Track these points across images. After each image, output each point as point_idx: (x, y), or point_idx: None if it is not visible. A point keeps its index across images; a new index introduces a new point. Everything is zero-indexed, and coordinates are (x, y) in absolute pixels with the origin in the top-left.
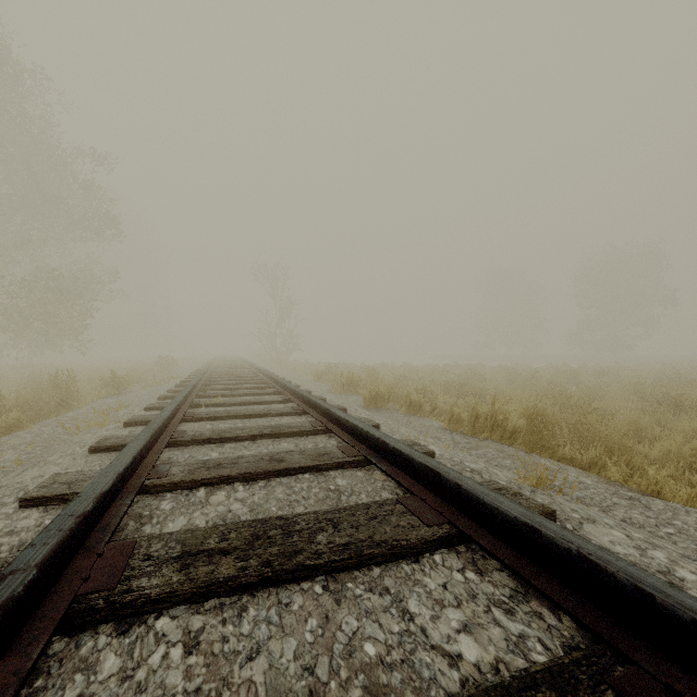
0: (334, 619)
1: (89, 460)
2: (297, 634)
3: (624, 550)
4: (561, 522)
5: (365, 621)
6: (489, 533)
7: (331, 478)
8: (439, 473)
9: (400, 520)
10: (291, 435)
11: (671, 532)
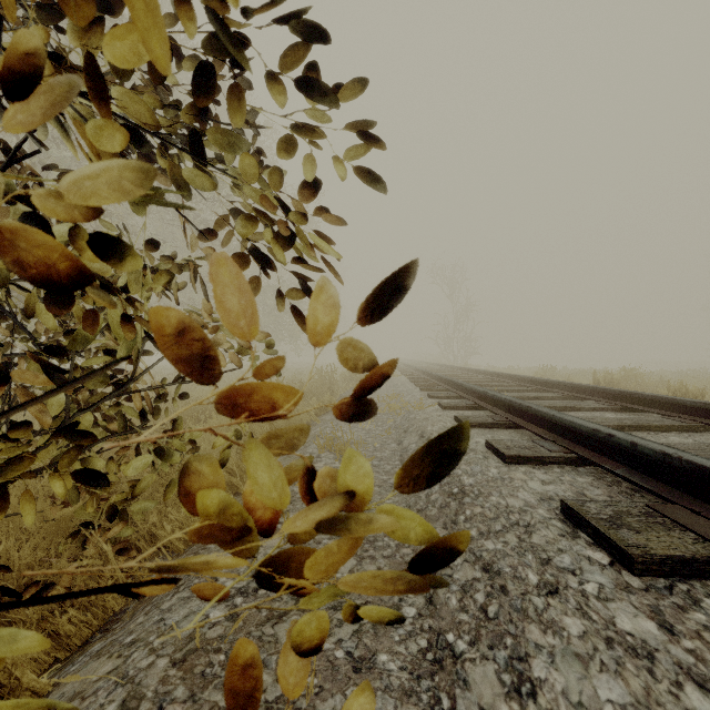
0: None
1: (477, 433)
2: None
3: None
4: None
5: None
6: None
7: None
8: None
9: None
10: (663, 429)
11: None
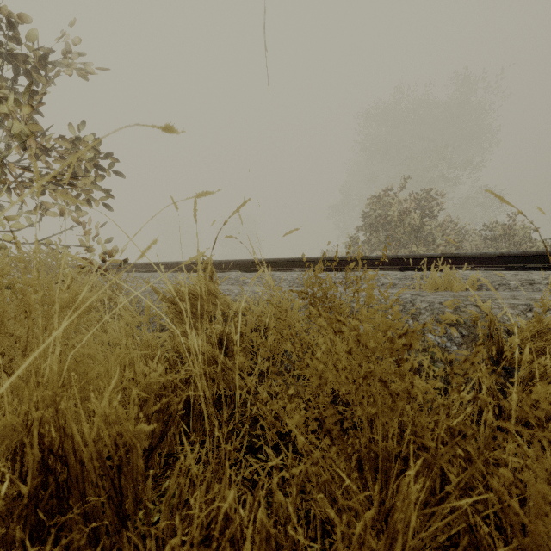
0: None
1: None
2: None
3: None
4: None
5: None
6: None
7: None
8: None
9: None
10: None
11: None
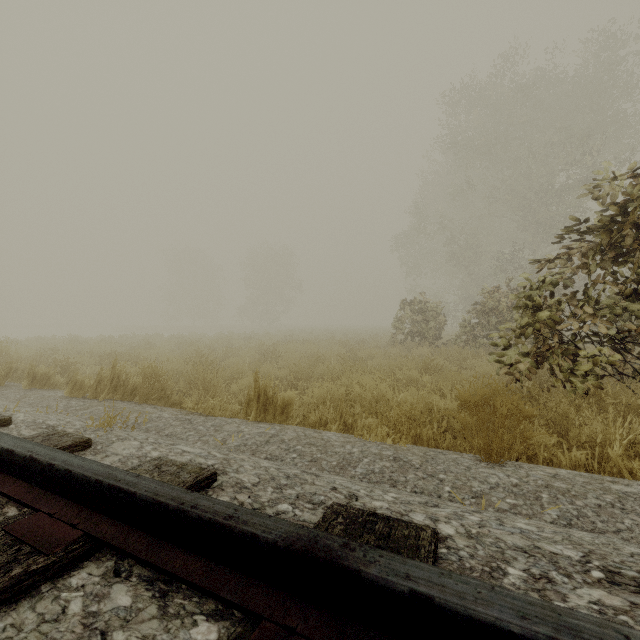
0: None
1: None
2: None
3: (127, 451)
4: (95, 446)
5: None
6: None
7: None
8: None
9: None
10: None
11: (192, 434)
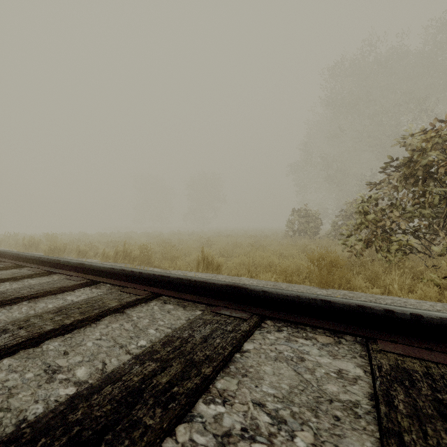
0: (34, 305)
1: None
2: (17, 311)
3: None
4: None
5: (48, 303)
6: (102, 277)
7: (25, 281)
8: (84, 263)
9: (65, 282)
10: None
11: None
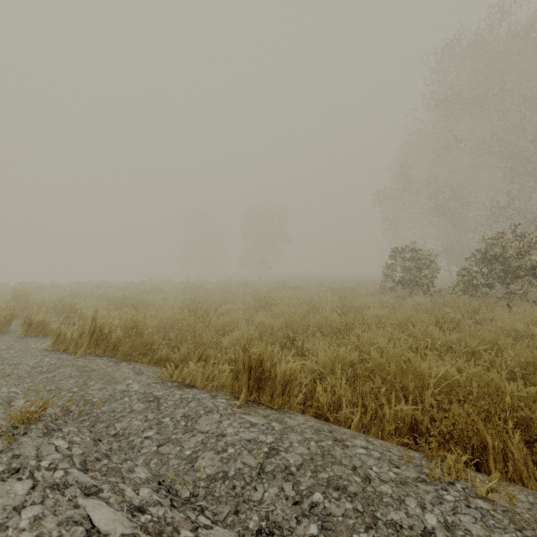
0: None
1: None
2: None
3: None
4: None
5: None
6: None
7: None
8: None
9: None
10: None
11: (150, 434)
